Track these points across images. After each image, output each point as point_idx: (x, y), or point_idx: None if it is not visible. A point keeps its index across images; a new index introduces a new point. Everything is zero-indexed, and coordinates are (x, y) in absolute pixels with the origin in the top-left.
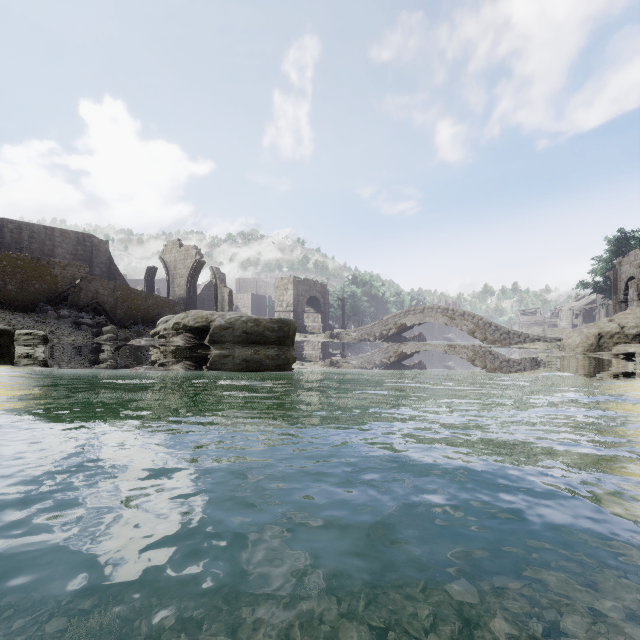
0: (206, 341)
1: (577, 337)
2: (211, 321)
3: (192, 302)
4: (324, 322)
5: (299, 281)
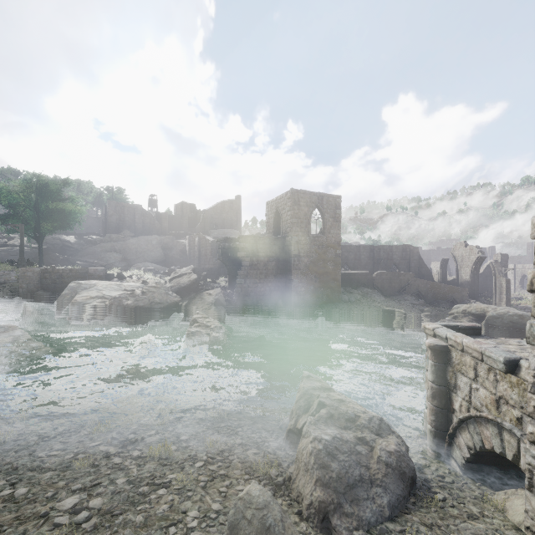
0: (482, 323)
1: None
2: (486, 311)
3: (475, 285)
4: None
5: None
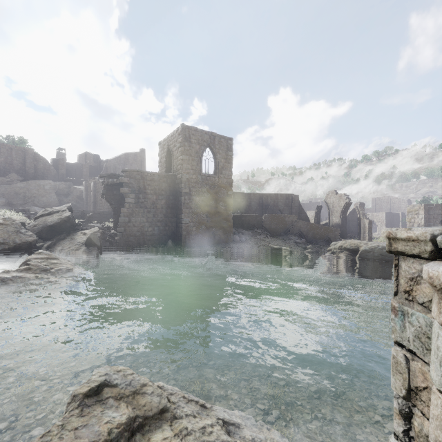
0: (357, 257)
1: None
2: (359, 246)
3: (343, 226)
4: None
5: (430, 207)
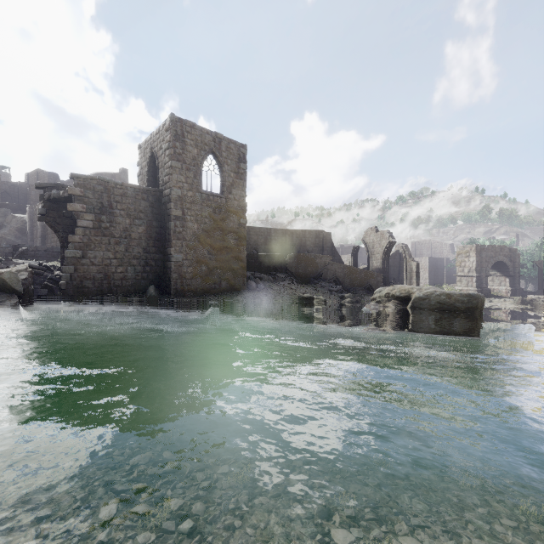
0: (408, 307)
1: None
2: (411, 293)
3: (386, 271)
4: (513, 286)
5: (482, 248)
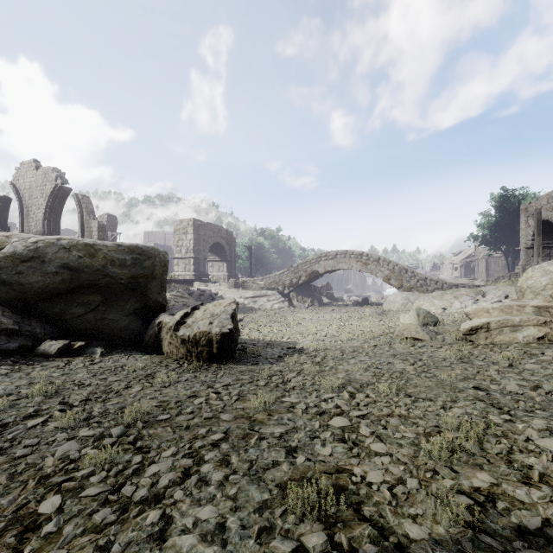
0: None
1: (543, 277)
2: (4, 247)
3: None
4: (230, 271)
5: (200, 224)
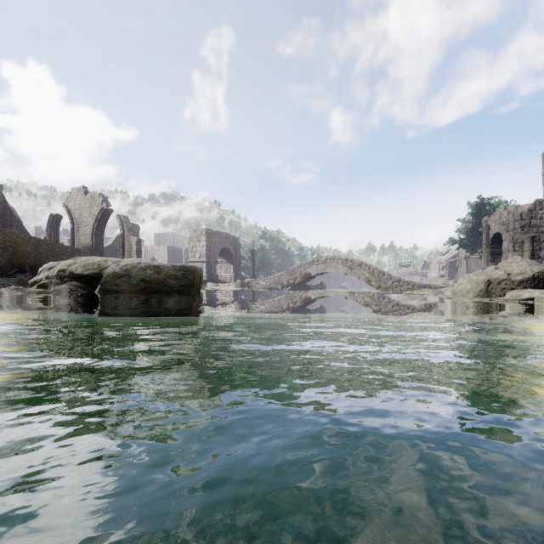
0: (96, 290)
1: (468, 284)
2: (104, 268)
3: (98, 251)
4: (236, 272)
5: (212, 233)
